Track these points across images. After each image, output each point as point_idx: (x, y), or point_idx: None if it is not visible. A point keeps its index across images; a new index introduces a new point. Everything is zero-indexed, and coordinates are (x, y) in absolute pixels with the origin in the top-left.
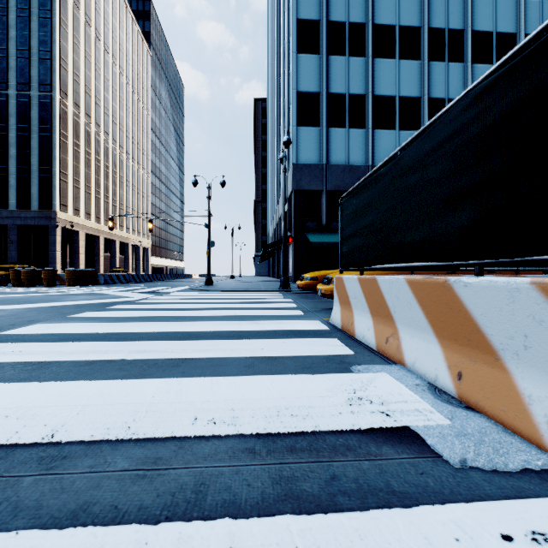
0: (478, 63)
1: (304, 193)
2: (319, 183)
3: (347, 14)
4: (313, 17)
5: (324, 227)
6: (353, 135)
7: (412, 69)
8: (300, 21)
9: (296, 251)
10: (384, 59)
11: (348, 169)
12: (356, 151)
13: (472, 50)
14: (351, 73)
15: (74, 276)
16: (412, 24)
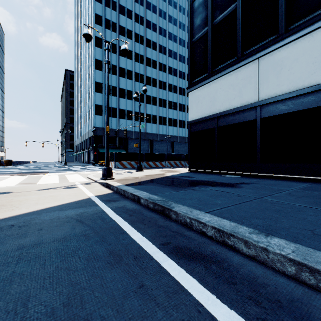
0: (147, 104)
1: (97, 135)
2: (102, 133)
3: (111, 83)
4: (100, 82)
5: (104, 147)
6: (113, 119)
7: (130, 102)
8: (96, 82)
9: (95, 154)
10: (122, 98)
11: (111, 130)
12: (114, 124)
13: (146, 100)
14: (112, 101)
15: (8, 162)
16: (130, 90)
